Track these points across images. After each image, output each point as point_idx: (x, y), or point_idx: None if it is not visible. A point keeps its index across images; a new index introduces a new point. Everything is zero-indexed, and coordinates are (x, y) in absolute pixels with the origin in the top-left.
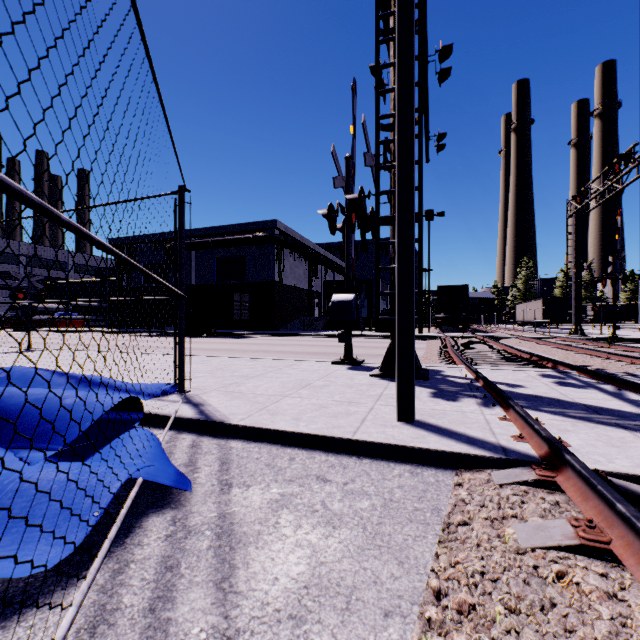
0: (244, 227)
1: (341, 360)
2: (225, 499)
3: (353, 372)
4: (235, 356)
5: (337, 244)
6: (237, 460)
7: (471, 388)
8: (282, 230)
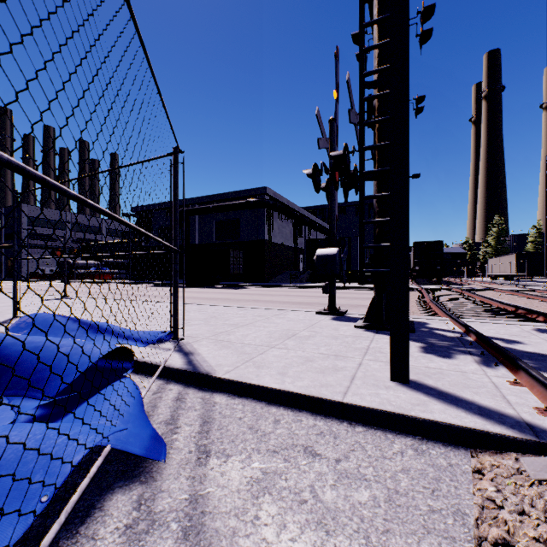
0: (239, 194)
1: (325, 310)
2: (200, 473)
3: (337, 322)
4: (228, 305)
5: (319, 207)
6: (219, 419)
7: (463, 343)
8: (271, 195)
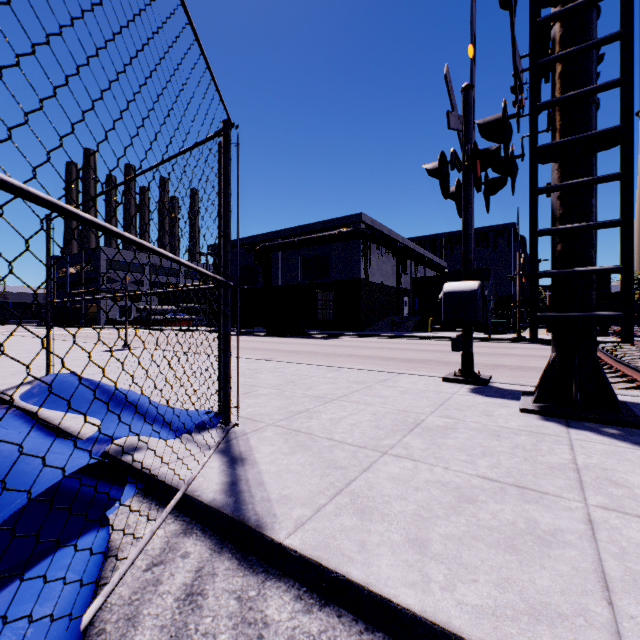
0: (329, 224)
1: (456, 376)
2: None
3: (483, 399)
4: (314, 363)
5: (428, 237)
6: None
7: None
8: (368, 224)
